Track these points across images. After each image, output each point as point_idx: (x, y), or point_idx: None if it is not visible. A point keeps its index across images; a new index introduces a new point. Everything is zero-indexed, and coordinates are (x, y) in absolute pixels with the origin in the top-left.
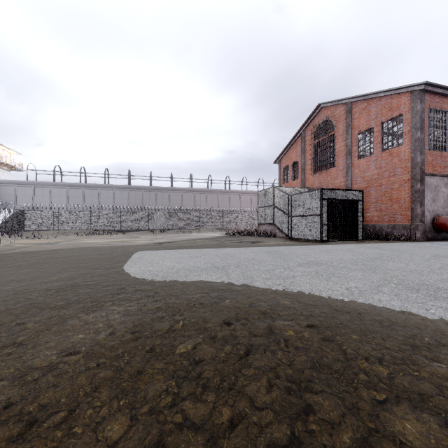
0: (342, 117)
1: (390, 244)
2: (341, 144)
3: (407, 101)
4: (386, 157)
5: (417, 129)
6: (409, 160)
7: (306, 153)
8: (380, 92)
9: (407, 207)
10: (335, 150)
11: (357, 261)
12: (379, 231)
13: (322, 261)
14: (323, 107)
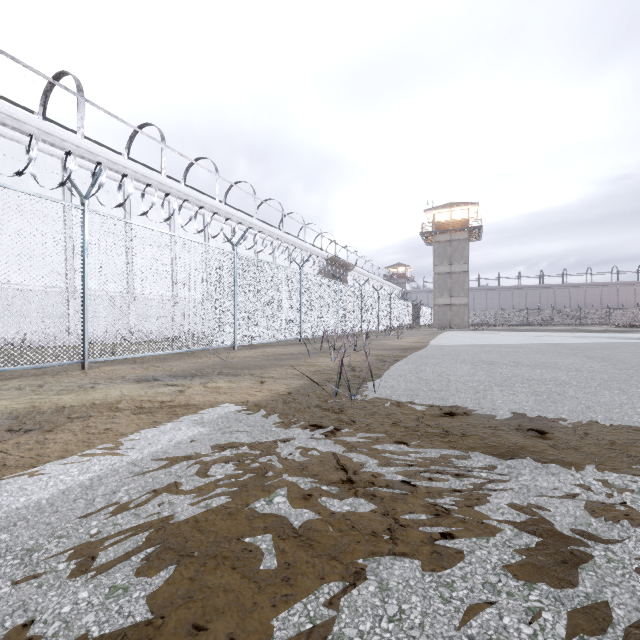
0: None
1: None
2: None
3: None
4: None
5: None
6: None
7: None
8: None
9: None
10: None
11: None
12: None
13: None
14: None
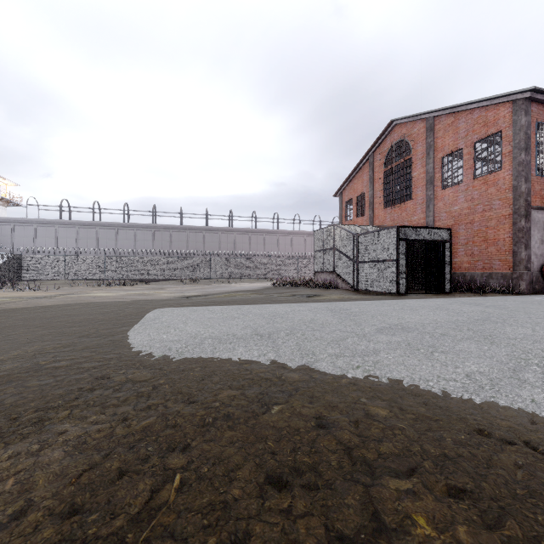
0: (422, 136)
1: (490, 299)
2: (421, 171)
3: (508, 114)
4: (480, 186)
5: (521, 150)
6: (510, 190)
7: (375, 183)
8: (472, 102)
9: (507, 250)
10: (412, 179)
11: (459, 324)
12: (470, 281)
13: (409, 324)
14: (396, 124)
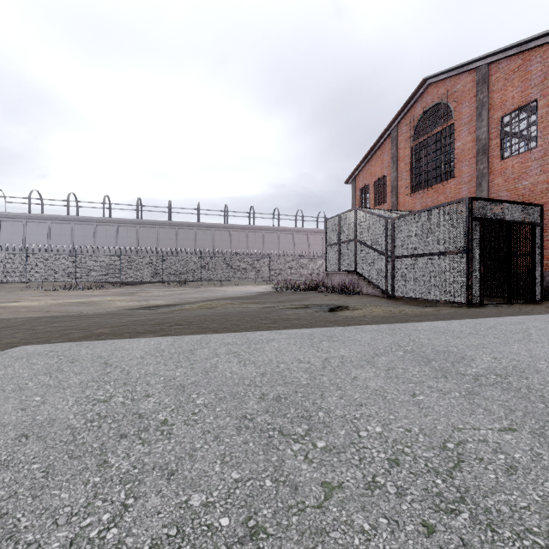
0: (469, 93)
1: None
2: (467, 139)
3: None
4: None
5: None
6: None
7: (400, 162)
8: None
9: None
10: (454, 151)
11: None
12: None
13: None
14: (430, 84)
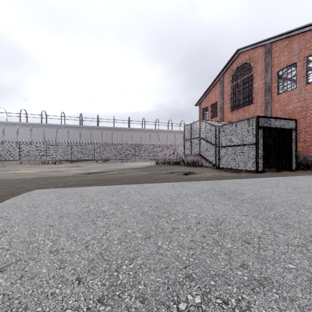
0: (261, 58)
1: None
2: (260, 82)
3: None
4: (311, 89)
5: None
6: None
7: (225, 94)
8: (306, 25)
9: None
10: (253, 89)
11: None
12: (303, 161)
13: None
14: (240, 52)
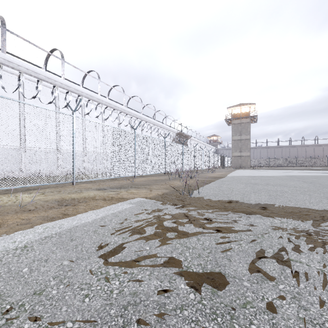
0: None
1: None
2: None
3: None
4: None
5: None
6: None
7: None
8: None
9: None
10: None
11: None
12: None
13: None
14: None
